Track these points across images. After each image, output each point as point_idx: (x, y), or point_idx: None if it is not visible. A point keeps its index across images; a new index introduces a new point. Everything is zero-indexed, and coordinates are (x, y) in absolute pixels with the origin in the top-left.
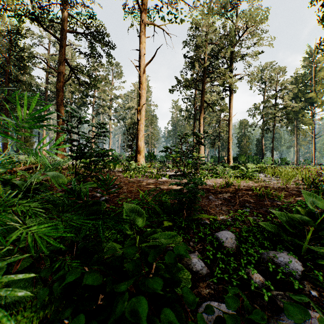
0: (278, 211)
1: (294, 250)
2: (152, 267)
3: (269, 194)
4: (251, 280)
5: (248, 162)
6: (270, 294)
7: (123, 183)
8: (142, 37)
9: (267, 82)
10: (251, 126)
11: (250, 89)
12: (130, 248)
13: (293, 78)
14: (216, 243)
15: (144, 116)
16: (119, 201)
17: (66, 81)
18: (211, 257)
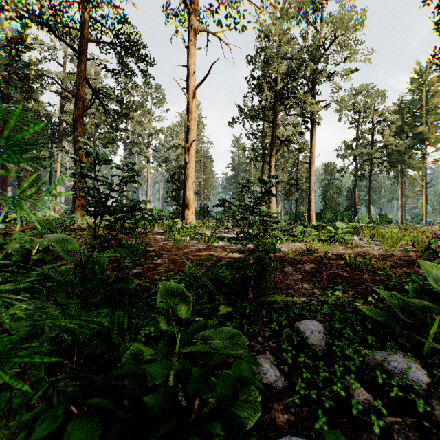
0: (385, 291)
1: (412, 349)
2: (195, 398)
3: (368, 264)
4: (351, 398)
5: (336, 220)
6: (382, 424)
7: (164, 249)
8: (191, 49)
9: (361, 112)
10: (340, 172)
11: (339, 121)
12: (158, 363)
13: (397, 106)
14: (296, 338)
15: (193, 156)
16: (156, 276)
17: (87, 108)
18: (290, 361)
